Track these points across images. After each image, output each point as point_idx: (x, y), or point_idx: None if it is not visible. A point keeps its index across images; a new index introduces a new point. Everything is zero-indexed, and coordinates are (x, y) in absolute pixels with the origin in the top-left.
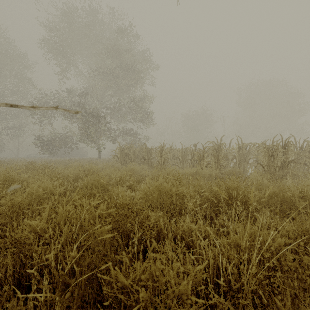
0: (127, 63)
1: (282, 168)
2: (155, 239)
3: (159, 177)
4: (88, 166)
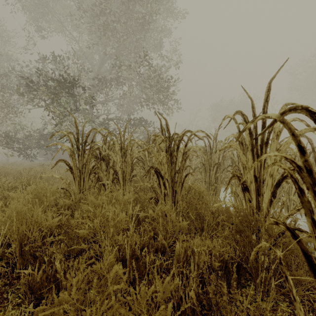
0: None
1: None
2: None
3: None
4: None
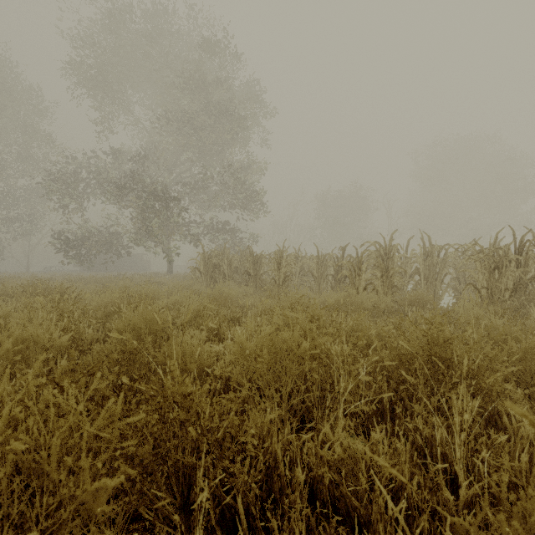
0: (219, 103)
1: (515, 292)
2: (259, 484)
3: (274, 311)
4: (141, 289)
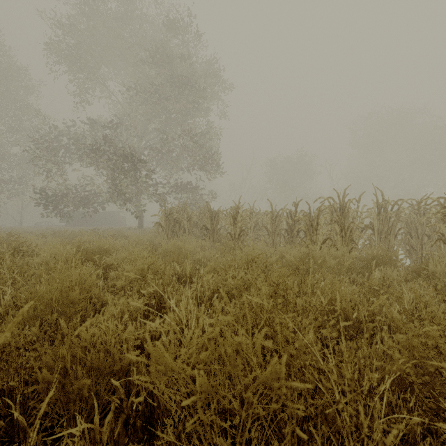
0: (181, 75)
1: None
2: None
3: (227, 272)
4: (95, 244)
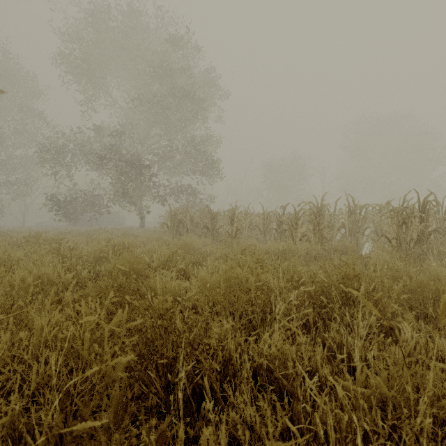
0: (182, 88)
1: (419, 242)
2: (219, 371)
3: (228, 257)
4: (121, 240)
